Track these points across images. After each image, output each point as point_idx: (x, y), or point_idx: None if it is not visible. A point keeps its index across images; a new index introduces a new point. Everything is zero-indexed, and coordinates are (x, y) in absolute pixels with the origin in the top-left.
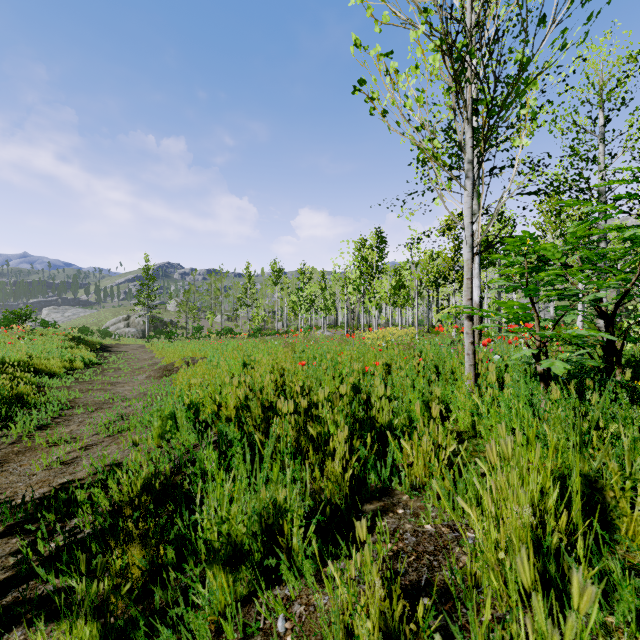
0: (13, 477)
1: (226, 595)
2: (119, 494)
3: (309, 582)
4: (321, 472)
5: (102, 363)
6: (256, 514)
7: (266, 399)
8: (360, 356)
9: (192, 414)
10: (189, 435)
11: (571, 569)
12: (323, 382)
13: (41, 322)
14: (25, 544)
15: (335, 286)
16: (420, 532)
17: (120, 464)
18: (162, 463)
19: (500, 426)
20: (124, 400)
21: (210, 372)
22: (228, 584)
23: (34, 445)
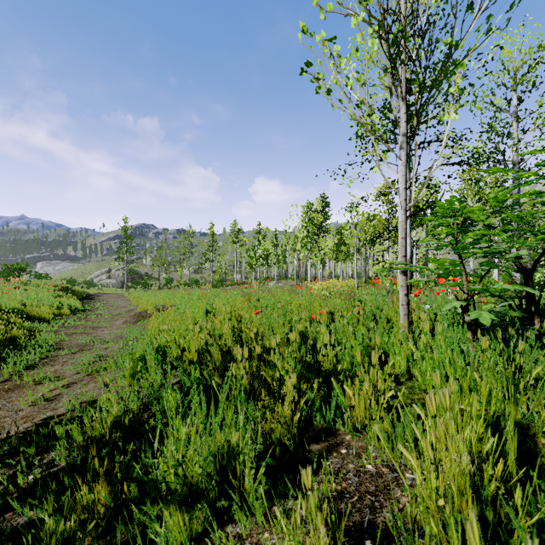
0: (2, 412)
1: (182, 533)
2: (92, 430)
3: (259, 521)
4: (272, 412)
5: (86, 310)
6: (211, 455)
7: (224, 345)
8: (307, 304)
9: (161, 356)
10: (157, 375)
11: (508, 516)
12: (274, 329)
13: (35, 274)
14: (6, 477)
15: (286, 244)
16: (362, 472)
17: (96, 401)
18: (131, 402)
19: (435, 374)
20: (103, 343)
21: (177, 318)
22: (184, 523)
23: (22, 383)
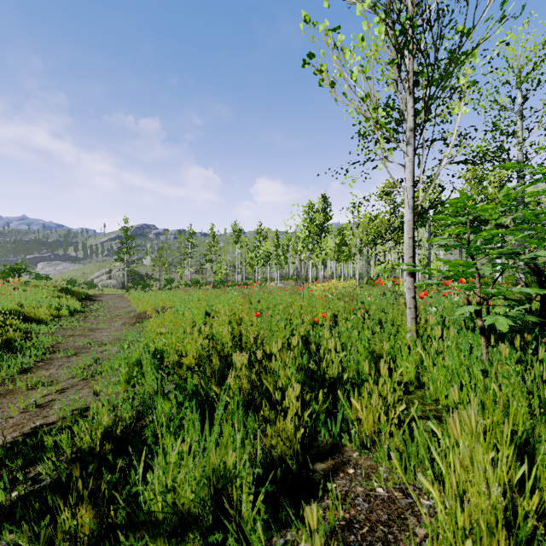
0: None
1: None
2: (82, 442)
3: None
4: (272, 424)
5: (85, 311)
6: (205, 478)
7: (222, 350)
8: (309, 306)
9: (158, 360)
10: (152, 381)
11: None
12: (275, 333)
13: (34, 275)
14: None
15: (287, 244)
16: (372, 497)
17: (89, 408)
18: (125, 410)
19: (453, 388)
20: (100, 345)
21: (176, 320)
22: None
23: (15, 388)
